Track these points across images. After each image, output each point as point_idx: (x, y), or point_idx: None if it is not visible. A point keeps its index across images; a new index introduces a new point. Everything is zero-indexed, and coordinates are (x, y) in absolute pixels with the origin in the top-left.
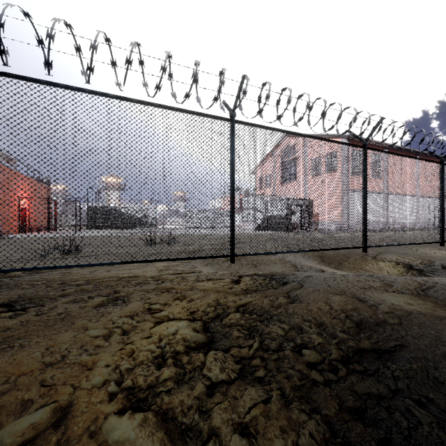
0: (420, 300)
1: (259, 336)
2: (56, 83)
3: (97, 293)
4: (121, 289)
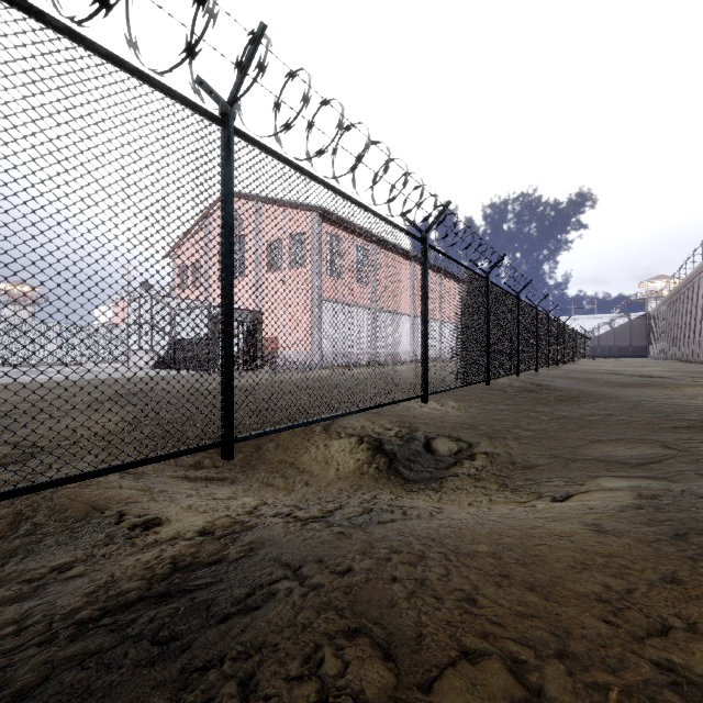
0: None
1: None
2: None
3: None
4: None
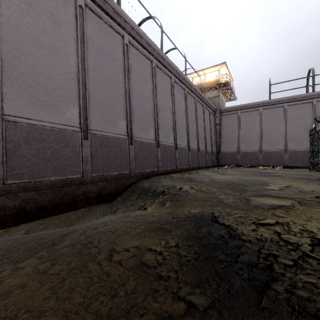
0: None
1: None
2: None
3: None
4: None
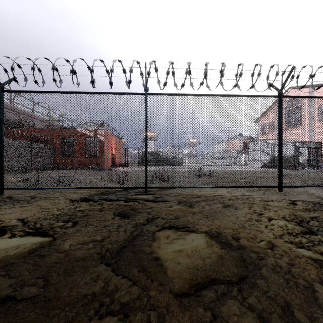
0: None
1: None
2: (184, 94)
3: (212, 202)
4: (224, 201)
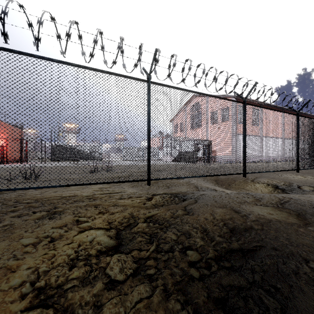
0: (278, 211)
1: (157, 240)
2: (11, 50)
3: (41, 208)
4: (60, 206)
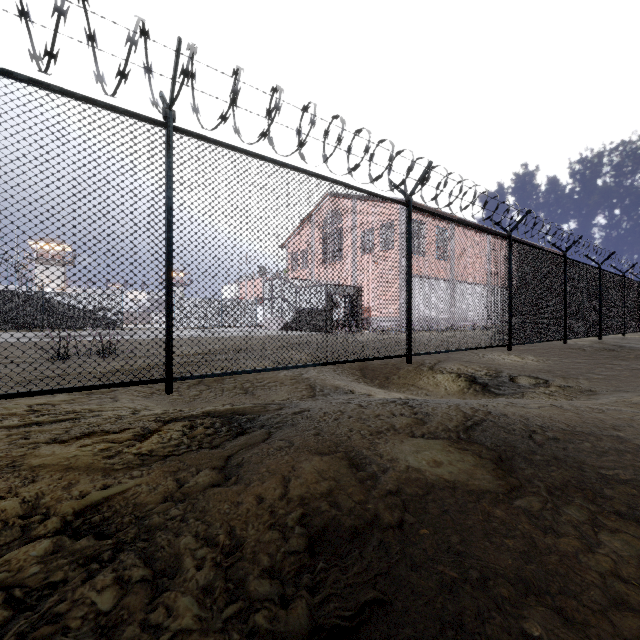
0: (456, 453)
1: (20, 632)
2: None
3: None
4: None
